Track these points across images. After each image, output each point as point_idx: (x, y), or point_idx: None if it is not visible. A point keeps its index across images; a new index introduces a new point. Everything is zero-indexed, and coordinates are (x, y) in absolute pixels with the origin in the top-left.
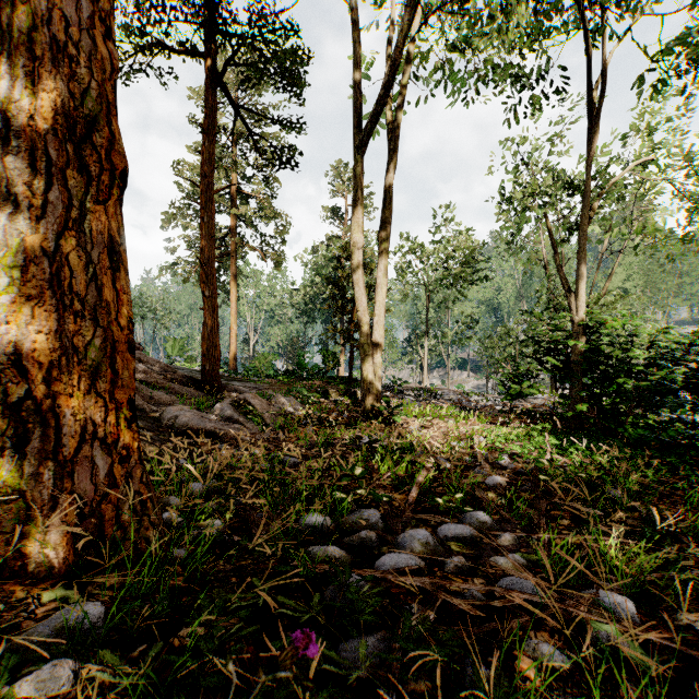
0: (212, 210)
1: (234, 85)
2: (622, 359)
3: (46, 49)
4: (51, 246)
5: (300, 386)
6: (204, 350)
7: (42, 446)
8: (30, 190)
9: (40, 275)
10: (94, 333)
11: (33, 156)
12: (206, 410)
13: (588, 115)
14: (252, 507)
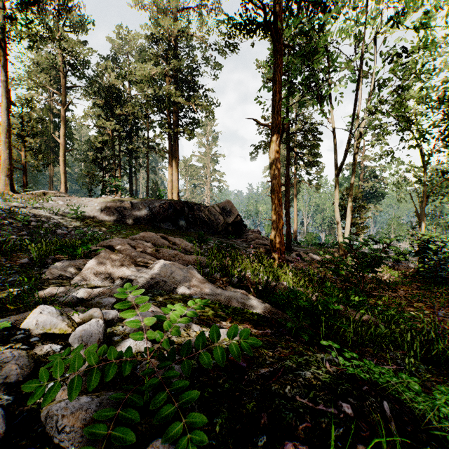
0: (288, 191)
1: (295, 107)
2: (435, 249)
3: (277, 215)
4: (277, 235)
5: (324, 250)
6: (286, 237)
7: (277, 255)
8: (276, 229)
9: (277, 238)
10: (281, 244)
11: (276, 226)
12: (288, 256)
13: (421, 161)
14: (299, 270)
